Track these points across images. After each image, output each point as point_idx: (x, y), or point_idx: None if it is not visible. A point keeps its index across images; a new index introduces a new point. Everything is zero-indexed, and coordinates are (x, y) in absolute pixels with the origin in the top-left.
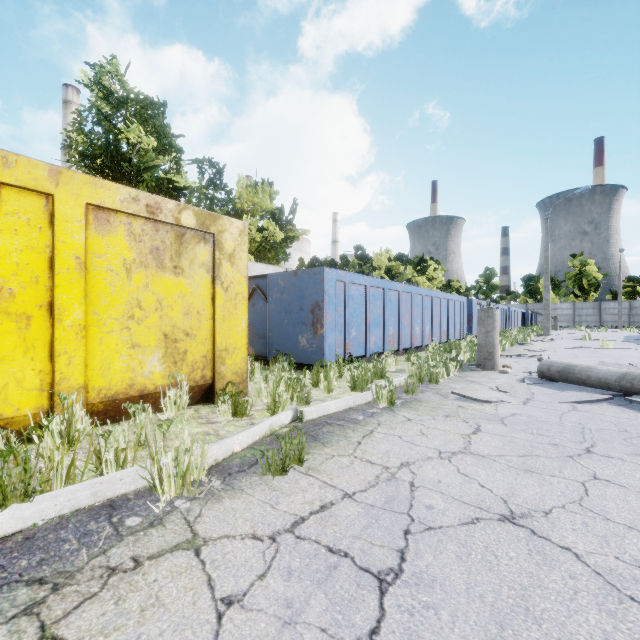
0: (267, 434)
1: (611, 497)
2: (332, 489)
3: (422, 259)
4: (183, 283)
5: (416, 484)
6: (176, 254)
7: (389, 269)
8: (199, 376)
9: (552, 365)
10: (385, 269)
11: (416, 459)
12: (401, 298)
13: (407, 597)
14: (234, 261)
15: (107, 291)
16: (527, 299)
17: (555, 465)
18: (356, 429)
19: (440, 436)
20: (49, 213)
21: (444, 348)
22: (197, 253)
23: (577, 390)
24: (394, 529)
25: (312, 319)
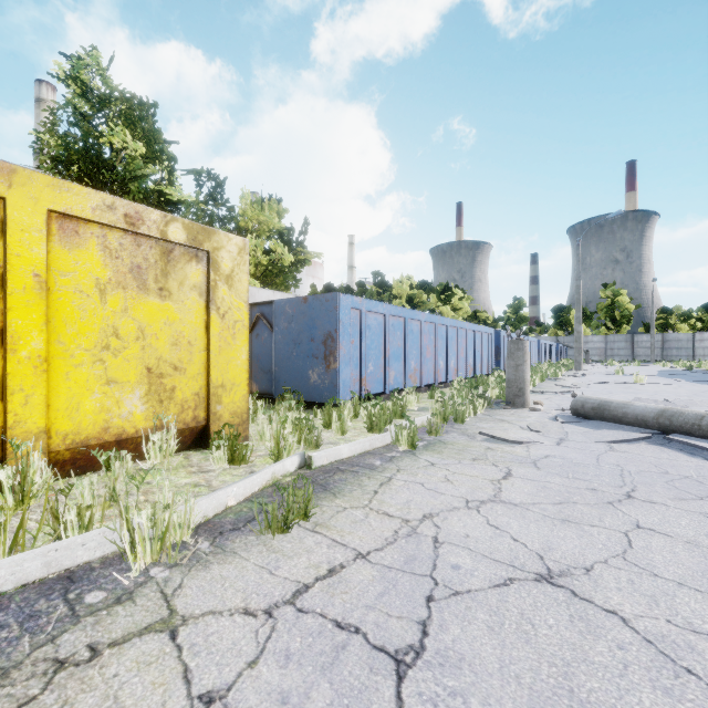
0: (269, 484)
1: (657, 549)
2: (343, 548)
3: (446, 287)
4: (171, 308)
5: (440, 540)
6: (162, 274)
7: (411, 298)
8: (190, 417)
9: (586, 401)
10: (406, 298)
11: (440, 510)
12: (424, 329)
13: (430, 682)
14: (232, 283)
15: (75, 316)
16: (557, 331)
17: (594, 513)
18: (372, 476)
19: (467, 482)
20: None
21: (470, 384)
22: (188, 273)
23: (613, 428)
24: (415, 596)
25: (324, 351)
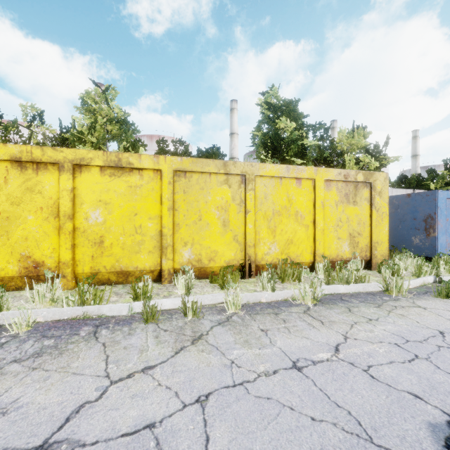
0: (422, 285)
1: None
2: None
3: None
4: (357, 209)
5: None
6: (354, 195)
7: None
8: (364, 255)
9: None
10: None
11: None
12: None
13: None
14: (381, 195)
15: (329, 215)
16: None
17: None
18: None
19: None
20: (313, 186)
21: None
22: (363, 193)
23: None
24: None
25: (424, 226)
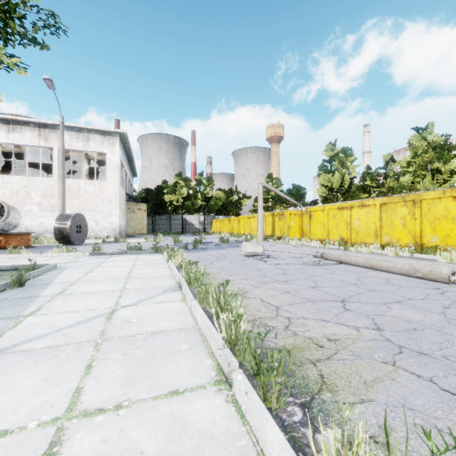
0: None
1: None
2: None
3: None
4: None
5: None
6: None
7: None
8: None
9: None
10: None
11: None
12: None
13: None
14: None
15: None
16: None
17: None
18: None
19: None
20: None
21: None
22: None
23: None
24: None
25: None
